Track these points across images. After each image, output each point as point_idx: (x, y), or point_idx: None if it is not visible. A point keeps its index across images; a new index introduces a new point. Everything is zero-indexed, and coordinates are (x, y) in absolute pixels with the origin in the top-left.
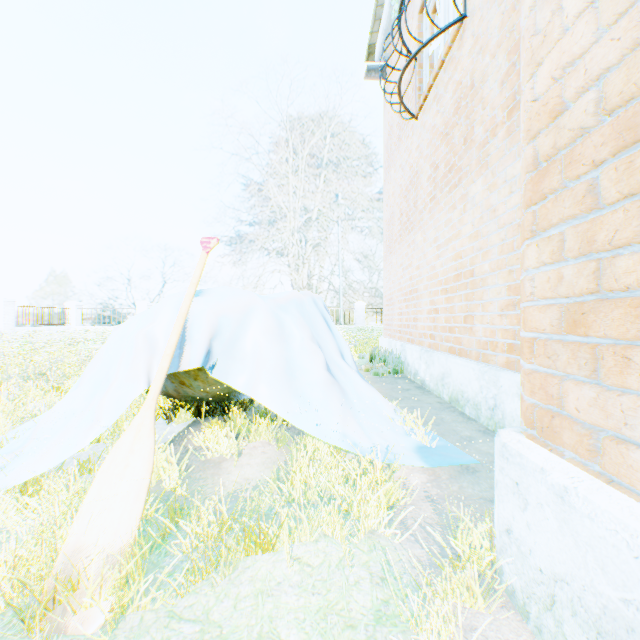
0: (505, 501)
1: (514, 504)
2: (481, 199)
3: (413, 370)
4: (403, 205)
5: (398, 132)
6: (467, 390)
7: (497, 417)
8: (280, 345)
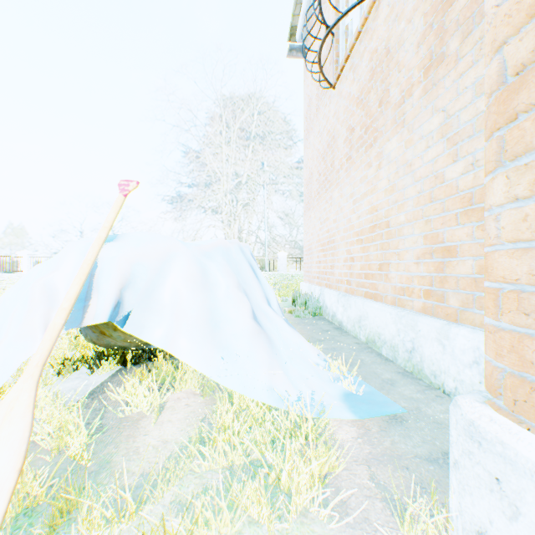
0: (476, 495)
1: (493, 505)
2: (397, 155)
3: (331, 312)
4: (321, 166)
5: (317, 102)
6: (384, 332)
7: (415, 360)
8: (203, 294)
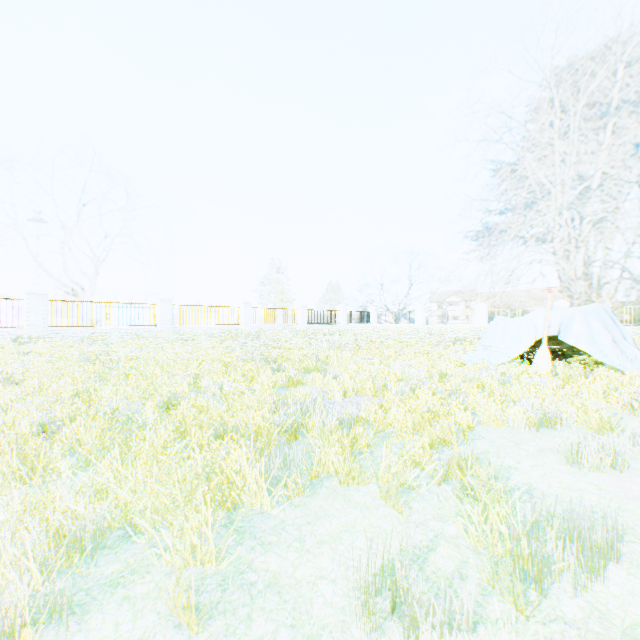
0: None
1: None
2: None
3: None
4: None
5: None
6: None
7: None
8: (587, 329)
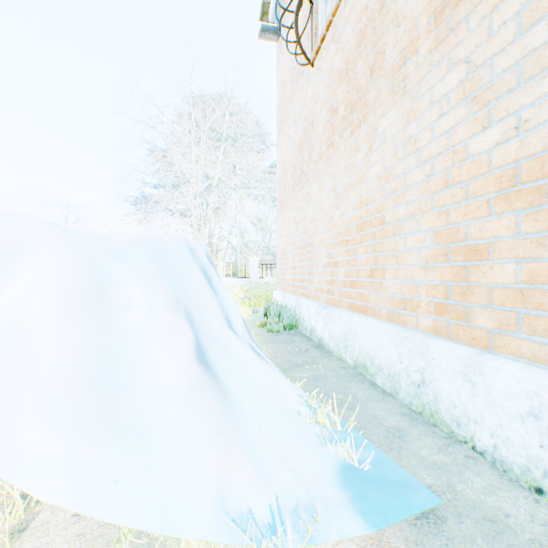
0: None
1: None
2: (395, 132)
3: (309, 326)
4: (297, 159)
5: (292, 87)
6: (379, 357)
7: (426, 397)
8: (86, 326)
